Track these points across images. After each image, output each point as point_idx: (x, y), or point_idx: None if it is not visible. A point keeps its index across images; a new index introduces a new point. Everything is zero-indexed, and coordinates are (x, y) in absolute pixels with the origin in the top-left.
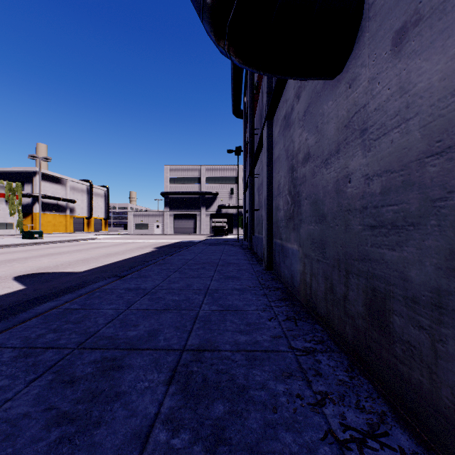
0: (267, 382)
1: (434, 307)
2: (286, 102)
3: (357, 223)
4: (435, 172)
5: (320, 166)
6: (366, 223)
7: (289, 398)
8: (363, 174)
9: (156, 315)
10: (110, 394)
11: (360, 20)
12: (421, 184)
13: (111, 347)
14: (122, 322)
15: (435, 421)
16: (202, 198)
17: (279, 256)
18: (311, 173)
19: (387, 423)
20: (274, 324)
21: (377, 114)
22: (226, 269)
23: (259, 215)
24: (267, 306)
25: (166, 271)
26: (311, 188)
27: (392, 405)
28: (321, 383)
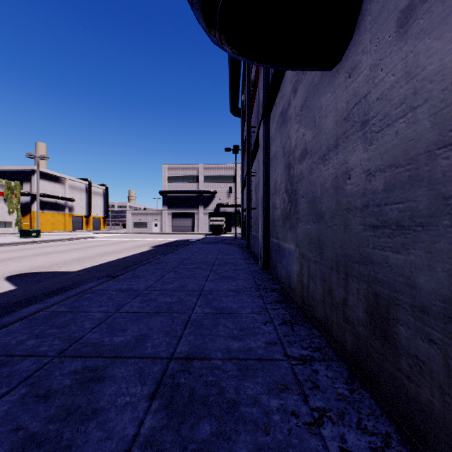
0: (260, 396)
1: (446, 319)
2: (283, 97)
3: (358, 223)
4: (448, 165)
5: (318, 163)
6: (367, 223)
7: (283, 416)
8: (364, 170)
9: (146, 318)
10: (86, 411)
11: (360, 4)
12: (431, 179)
13: (95, 355)
14: (110, 326)
15: (448, 449)
16: (200, 197)
17: (276, 255)
18: (308, 170)
19: (392, 447)
20: (269, 329)
21: (380, 104)
22: (222, 268)
23: (256, 214)
24: (263, 309)
25: (161, 271)
26: (308, 186)
27: (397, 425)
28: (319, 398)
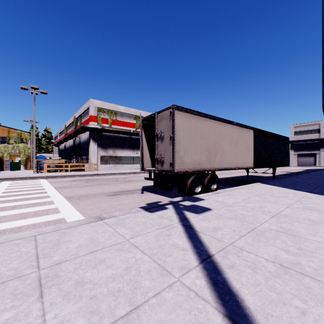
0: None
1: None
2: None
3: None
4: None
5: None
6: None
7: None
8: None
9: None
10: None
11: None
12: None
13: None
14: None
15: None
16: (321, 142)
17: None
18: None
19: None
20: None
21: None
22: None
23: None
24: None
25: None
26: None
27: None
28: None
